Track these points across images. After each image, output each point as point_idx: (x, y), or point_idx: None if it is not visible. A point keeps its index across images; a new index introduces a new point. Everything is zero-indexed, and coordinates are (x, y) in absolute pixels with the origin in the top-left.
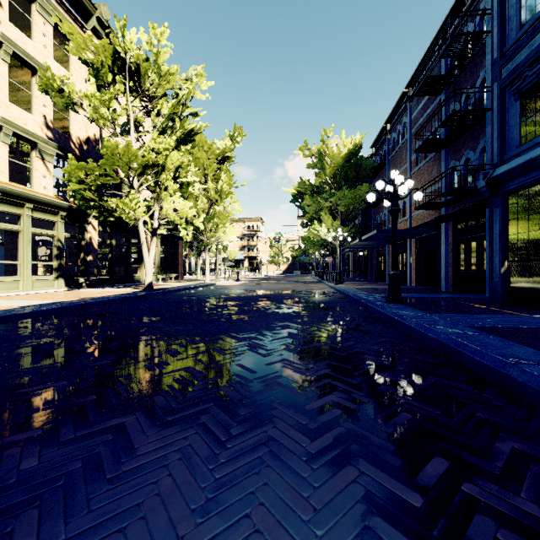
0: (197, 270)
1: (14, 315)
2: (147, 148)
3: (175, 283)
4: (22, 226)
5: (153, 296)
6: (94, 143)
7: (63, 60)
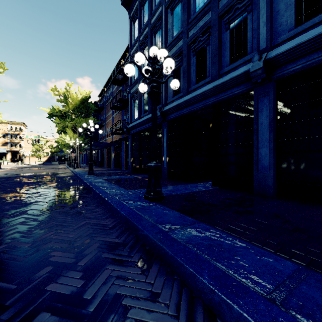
0: None
1: None
2: None
3: None
4: None
5: None
6: None
7: None
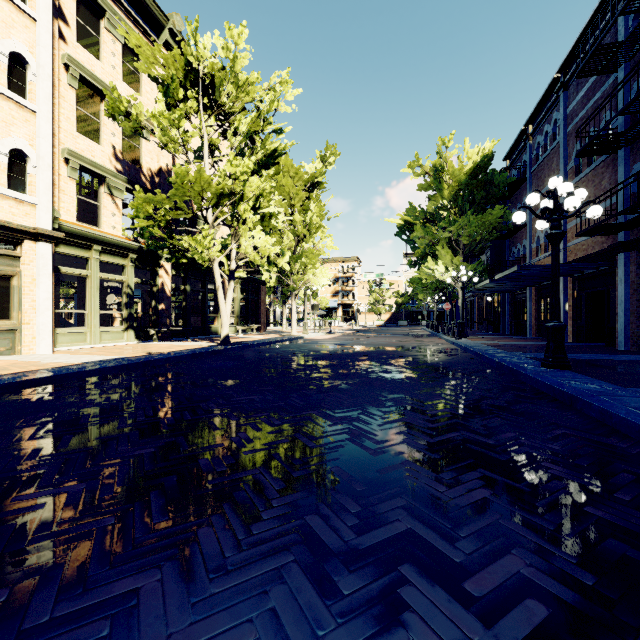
0: (283, 320)
1: (67, 374)
2: (222, 174)
3: (257, 335)
4: (90, 271)
5: (229, 352)
6: (166, 175)
7: (133, 82)
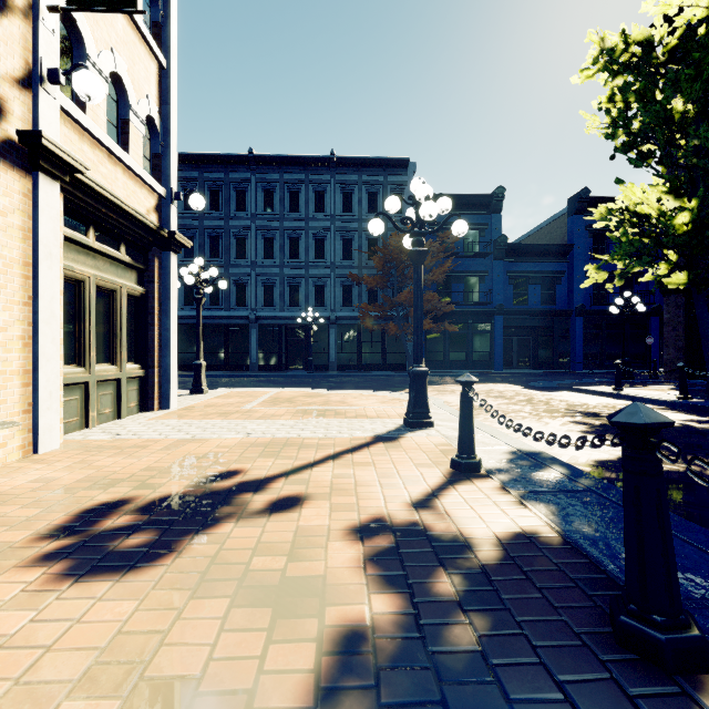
0: None
1: None
2: None
3: None
4: None
5: None
6: None
7: None
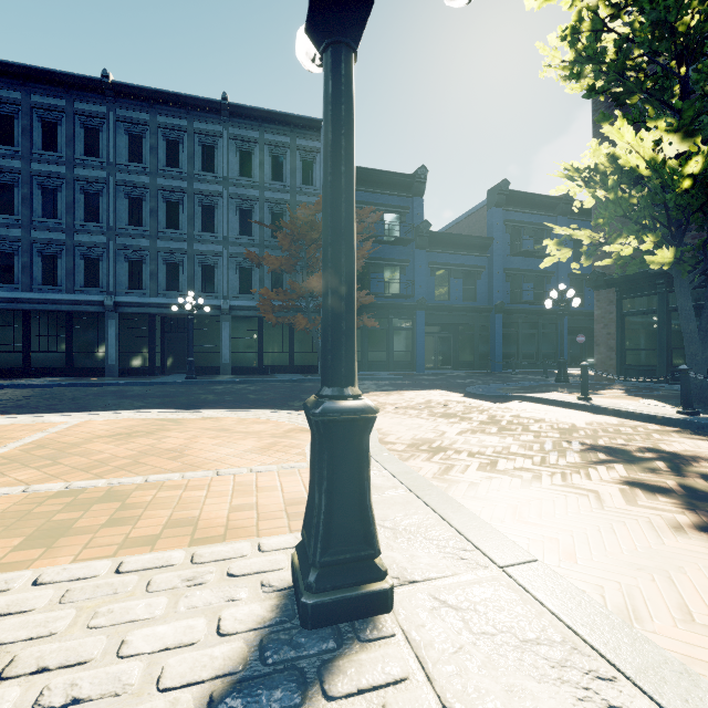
0: None
1: None
2: None
3: None
4: None
5: None
6: None
7: None
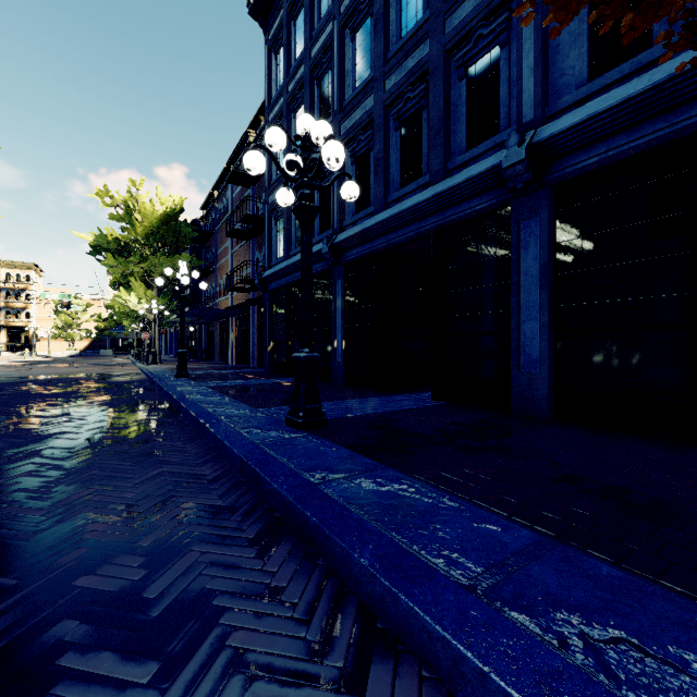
0: None
1: None
2: None
3: None
4: None
5: None
6: None
7: None
